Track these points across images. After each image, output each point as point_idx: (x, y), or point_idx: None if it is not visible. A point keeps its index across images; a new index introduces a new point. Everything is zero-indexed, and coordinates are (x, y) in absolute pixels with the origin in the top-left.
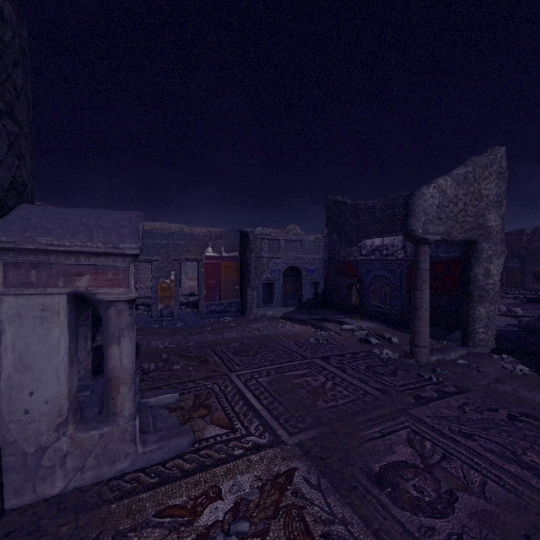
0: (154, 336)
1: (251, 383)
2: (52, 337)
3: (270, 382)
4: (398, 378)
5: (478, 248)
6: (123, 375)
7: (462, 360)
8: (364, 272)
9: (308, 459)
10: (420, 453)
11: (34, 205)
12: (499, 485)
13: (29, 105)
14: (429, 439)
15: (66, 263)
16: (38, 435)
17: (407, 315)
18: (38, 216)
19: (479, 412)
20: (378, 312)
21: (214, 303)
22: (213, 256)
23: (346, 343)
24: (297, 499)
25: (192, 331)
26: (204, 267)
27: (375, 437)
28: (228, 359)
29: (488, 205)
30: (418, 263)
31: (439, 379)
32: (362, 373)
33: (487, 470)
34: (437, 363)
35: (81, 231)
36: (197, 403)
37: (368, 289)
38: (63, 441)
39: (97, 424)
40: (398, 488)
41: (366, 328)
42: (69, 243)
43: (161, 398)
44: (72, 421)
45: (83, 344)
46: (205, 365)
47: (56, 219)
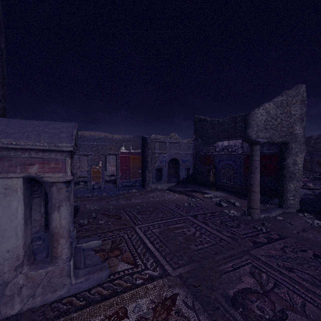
0: (88, 201)
1: (148, 233)
2: (12, 207)
3: (160, 232)
4: (241, 229)
5: (289, 147)
6: (62, 231)
7: (280, 217)
8: (217, 161)
9: (185, 287)
10: (259, 282)
11: (3, 118)
12: (314, 306)
13: (1, 52)
14: (265, 271)
15: (21, 157)
16: (2, 274)
17: (244, 188)
18: (4, 125)
19: (295, 252)
20: (226, 186)
21: (126, 180)
22: (125, 152)
23: (207, 206)
24: (179, 317)
25: (112, 198)
26: (120, 158)
27: (229, 270)
28: (133, 217)
29: (295, 120)
30: (252, 156)
31: (267, 229)
32: (218, 226)
33: (305, 294)
34: (264, 219)
35: (32, 135)
36: (113, 247)
37: (220, 172)
38: (20, 277)
39: (44, 265)
40: (247, 309)
41: (219, 196)
42: (23, 143)
43: (90, 243)
44: (27, 263)
45: (38, 209)
46: (119, 221)
47: (17, 127)
